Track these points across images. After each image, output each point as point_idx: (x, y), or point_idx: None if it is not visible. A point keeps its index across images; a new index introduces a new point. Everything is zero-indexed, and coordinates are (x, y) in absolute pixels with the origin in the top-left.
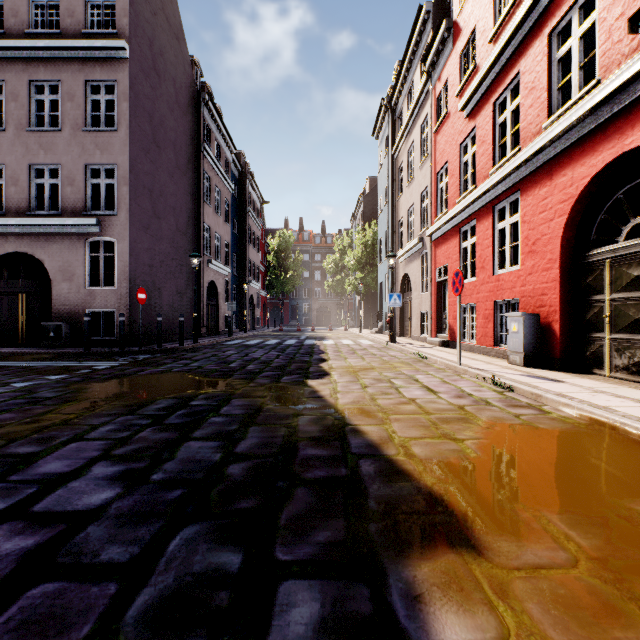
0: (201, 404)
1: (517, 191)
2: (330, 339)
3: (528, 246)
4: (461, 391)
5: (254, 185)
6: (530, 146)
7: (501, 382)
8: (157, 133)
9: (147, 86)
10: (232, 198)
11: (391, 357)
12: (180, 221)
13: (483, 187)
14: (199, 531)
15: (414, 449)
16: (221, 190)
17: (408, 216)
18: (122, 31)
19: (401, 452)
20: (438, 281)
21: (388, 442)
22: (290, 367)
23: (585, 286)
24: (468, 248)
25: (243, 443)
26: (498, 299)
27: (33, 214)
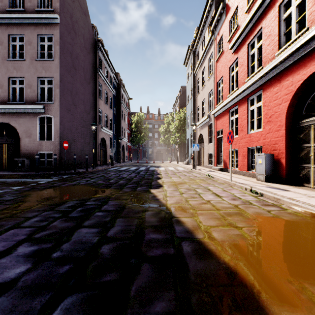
0: (91, 204)
1: (261, 90)
2: (162, 167)
3: (267, 118)
4: (234, 196)
5: (124, 90)
6: (268, 65)
7: (256, 191)
8: (74, 62)
9: (69, 38)
10: (113, 96)
11: (194, 176)
12: (86, 107)
13: (242, 88)
14: (75, 302)
15: (213, 234)
16: (108, 92)
17: (202, 105)
18: (56, 9)
19: (206, 236)
20: (218, 137)
21: (197, 229)
22: (142, 182)
23: (299, 139)
24: (234, 120)
25: (112, 230)
26: (250, 146)
27: (10, 103)
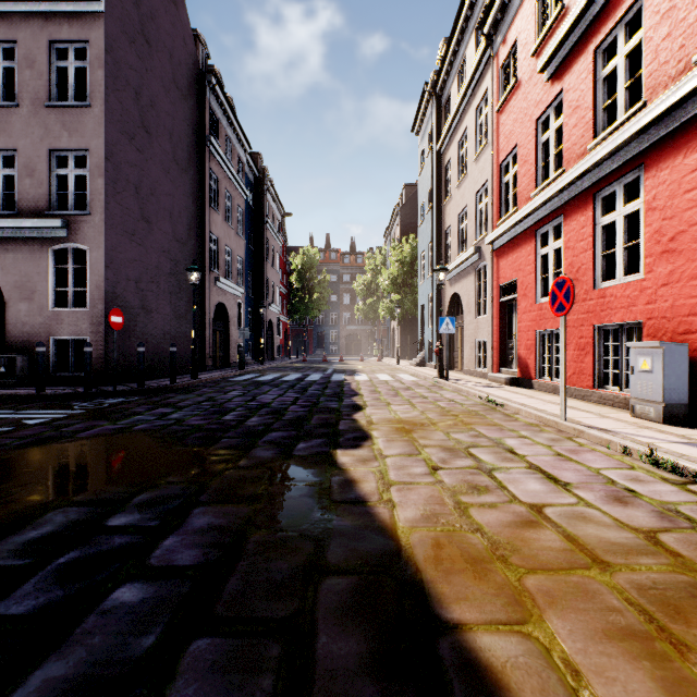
0: (125, 526)
1: (638, 166)
2: (363, 373)
3: (661, 244)
4: (608, 481)
5: (273, 193)
6: (672, 90)
7: (674, 464)
8: (146, 116)
9: (132, 54)
10: (247, 207)
11: (450, 402)
12: (179, 228)
13: (580, 167)
14: None
15: None
16: (232, 195)
17: (458, 223)
18: None
19: None
20: (502, 301)
21: None
22: (310, 421)
23: None
24: (550, 255)
25: None
26: (603, 322)
27: None
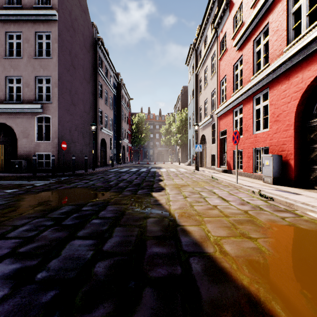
0: (88, 209)
1: (267, 88)
2: (164, 168)
3: (274, 117)
4: (242, 200)
5: (125, 90)
6: (276, 61)
7: (265, 195)
8: (73, 61)
9: (68, 36)
10: (114, 96)
11: (197, 178)
12: (86, 107)
13: (247, 86)
14: None
15: (225, 247)
16: (108, 92)
17: (204, 104)
18: (54, 6)
19: (217, 250)
20: (221, 138)
21: (206, 240)
22: (143, 184)
23: (309, 139)
24: (238, 120)
25: (109, 241)
26: (256, 147)
27: (7, 102)
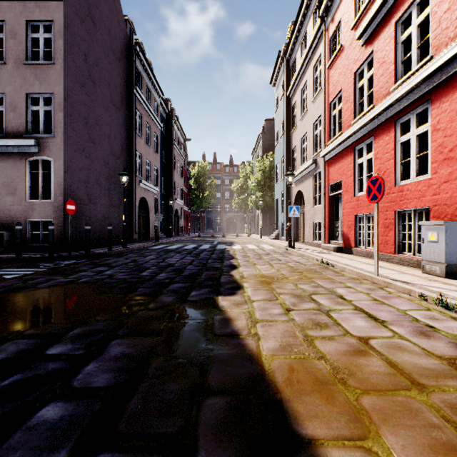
0: (59, 354)
1: (426, 101)
2: (237, 244)
3: (443, 153)
4: (413, 319)
5: (178, 125)
6: (452, 46)
7: None
8: (92, 71)
9: (82, 29)
10: (161, 134)
11: (296, 263)
12: (114, 147)
13: (385, 102)
14: None
15: None
16: (151, 126)
17: (301, 144)
18: None
19: None
20: (331, 195)
21: None
22: (201, 276)
23: None
24: (364, 163)
25: None
26: (402, 208)
27: None
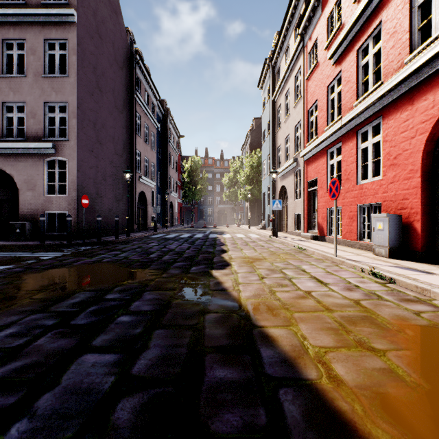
0: (114, 298)
1: (379, 117)
2: (228, 233)
3: (390, 160)
4: (347, 282)
5: (173, 124)
6: (394, 78)
7: (381, 274)
8: (100, 81)
9: (92, 45)
10: (157, 132)
11: (276, 248)
12: (118, 147)
13: (349, 116)
14: None
15: (336, 368)
16: (149, 126)
17: (285, 143)
18: (72, 2)
19: (323, 374)
20: (309, 190)
21: (303, 355)
22: (198, 257)
23: None
24: (334, 164)
25: (143, 357)
26: (361, 203)
27: (5, 140)
